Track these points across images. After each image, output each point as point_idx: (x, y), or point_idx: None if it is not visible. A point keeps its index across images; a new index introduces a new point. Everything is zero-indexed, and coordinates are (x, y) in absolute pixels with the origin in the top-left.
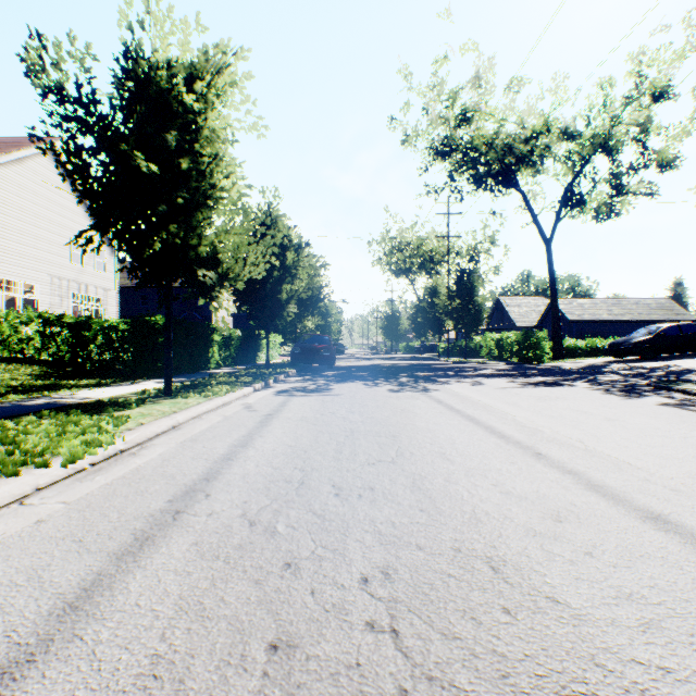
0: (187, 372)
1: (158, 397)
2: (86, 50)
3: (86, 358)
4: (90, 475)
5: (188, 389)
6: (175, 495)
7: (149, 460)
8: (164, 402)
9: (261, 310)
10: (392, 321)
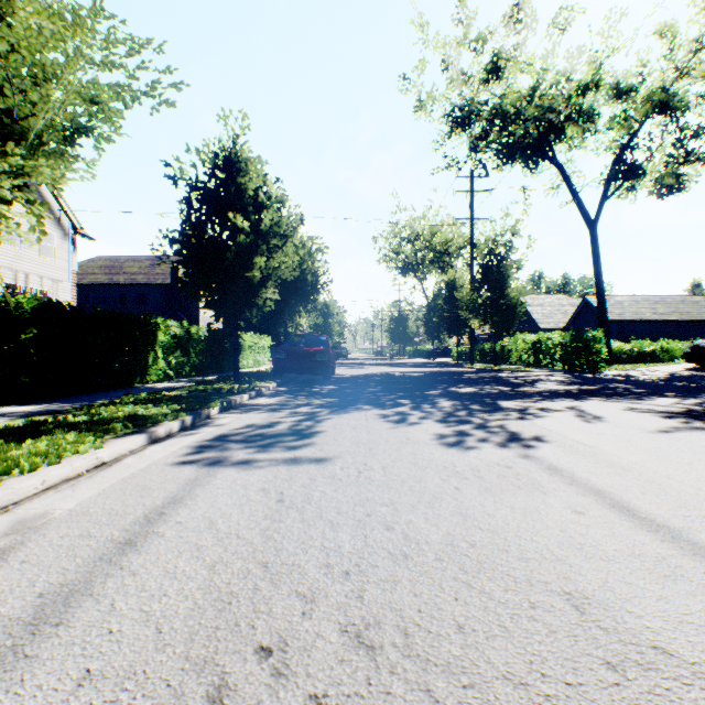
0: (99, 389)
1: None
2: None
3: None
4: None
5: None
6: None
7: None
8: None
9: (222, 295)
10: (399, 323)
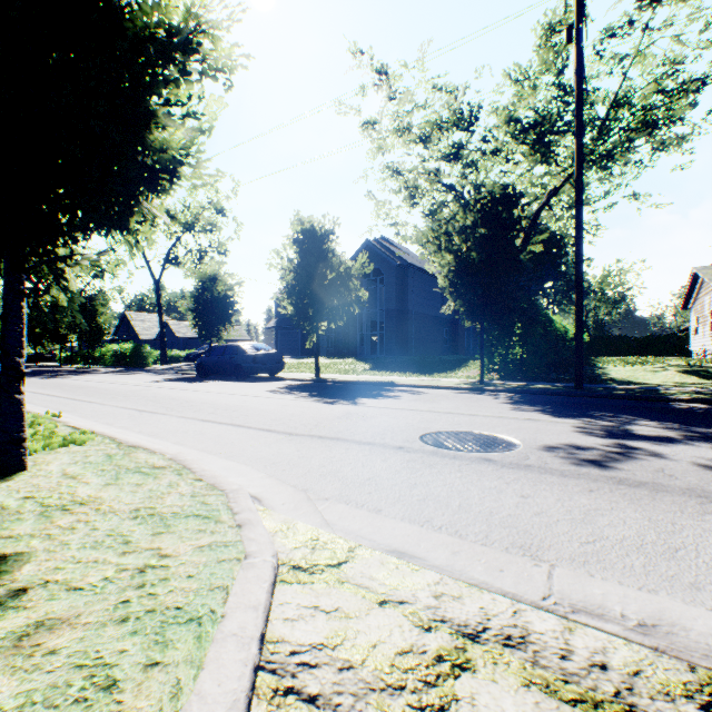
0: None
1: None
2: None
3: None
4: None
5: None
6: None
7: None
8: None
9: None
10: None
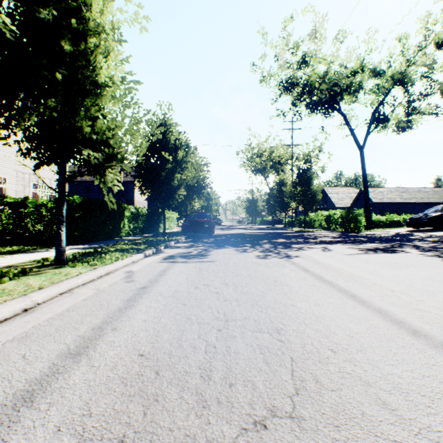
0: (102, 239)
1: (49, 266)
2: None
3: (23, 229)
4: None
5: (86, 256)
6: None
7: None
8: (46, 273)
9: (158, 193)
10: (252, 203)
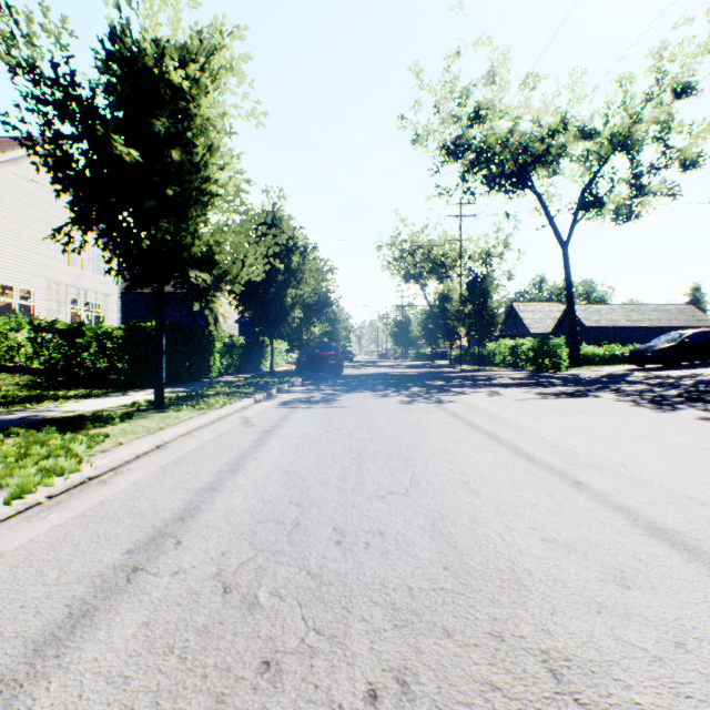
0: (186, 381)
1: (148, 410)
2: (62, 24)
3: (79, 366)
4: (43, 512)
5: (183, 401)
6: (138, 542)
7: (119, 491)
8: (153, 417)
9: (265, 316)
10: (401, 327)
